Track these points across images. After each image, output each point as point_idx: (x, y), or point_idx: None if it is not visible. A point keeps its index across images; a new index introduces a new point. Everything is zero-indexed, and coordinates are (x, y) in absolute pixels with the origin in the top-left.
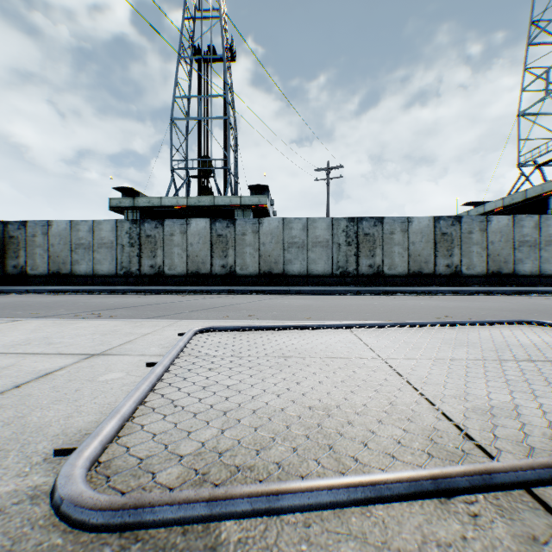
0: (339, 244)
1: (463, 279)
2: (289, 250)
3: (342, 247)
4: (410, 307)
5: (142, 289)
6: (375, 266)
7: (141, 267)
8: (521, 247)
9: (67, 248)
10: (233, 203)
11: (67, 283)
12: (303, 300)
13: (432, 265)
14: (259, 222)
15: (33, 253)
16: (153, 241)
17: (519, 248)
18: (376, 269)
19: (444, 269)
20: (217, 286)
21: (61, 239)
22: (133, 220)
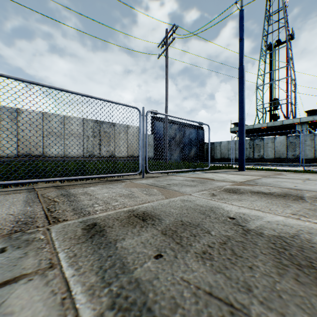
0: None
1: None
2: None
3: None
4: None
5: (259, 163)
6: None
7: (253, 156)
8: None
9: (226, 150)
10: (294, 122)
11: (226, 161)
12: None
13: None
14: (313, 135)
15: (215, 152)
16: (258, 146)
17: None
18: None
19: None
20: (290, 163)
21: (224, 147)
22: (250, 139)
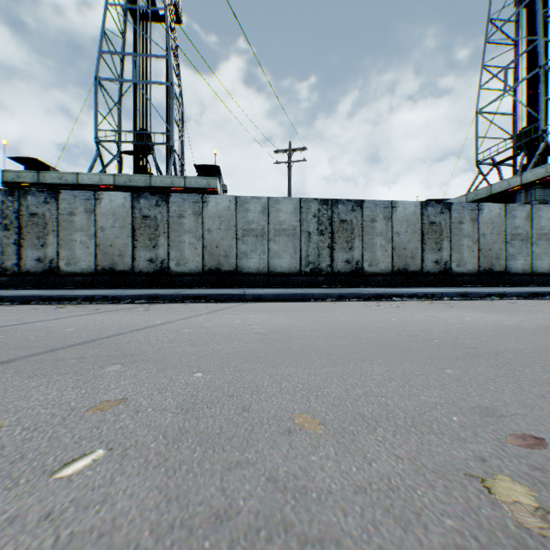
0: (309, 233)
1: (453, 278)
2: (244, 239)
3: (313, 236)
4: (477, 332)
5: None
6: (353, 262)
7: (21, 261)
8: (513, 240)
9: None
10: (175, 185)
11: None
12: (267, 315)
13: (419, 260)
14: (202, 201)
15: None
16: (41, 222)
17: (511, 242)
18: (354, 265)
19: (433, 266)
20: (141, 289)
21: None
22: (8, 190)
